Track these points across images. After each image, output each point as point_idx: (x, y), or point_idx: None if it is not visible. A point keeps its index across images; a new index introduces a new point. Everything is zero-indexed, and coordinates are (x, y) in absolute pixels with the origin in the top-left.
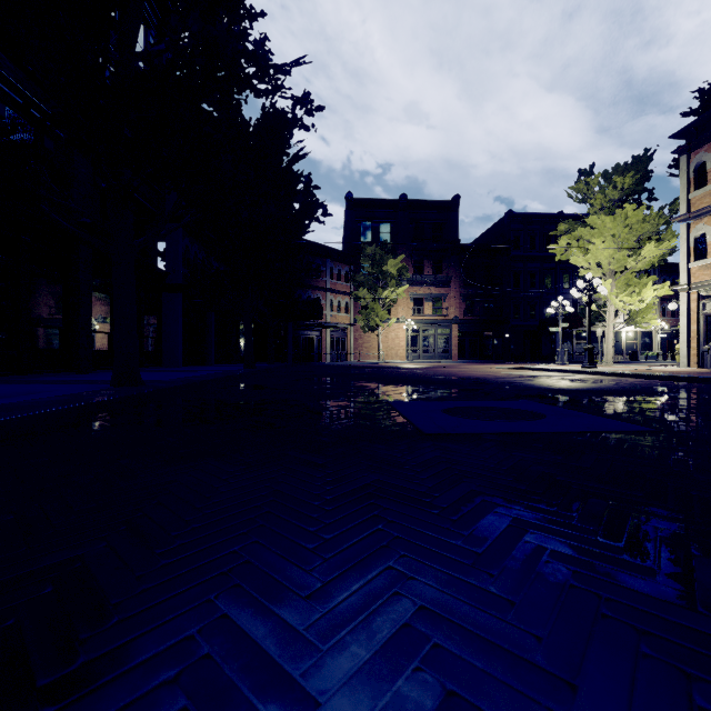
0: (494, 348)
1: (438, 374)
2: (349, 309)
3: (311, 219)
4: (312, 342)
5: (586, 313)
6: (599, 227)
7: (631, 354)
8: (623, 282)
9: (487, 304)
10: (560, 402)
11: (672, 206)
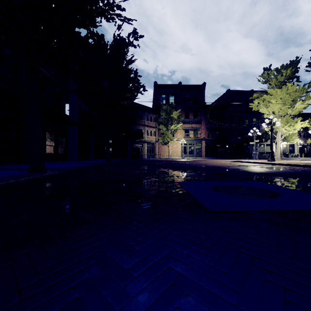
0: (221, 152)
1: (198, 164)
2: (155, 134)
3: (138, 92)
4: (138, 149)
5: (264, 136)
6: (274, 94)
7: (285, 155)
8: (285, 121)
9: (218, 132)
10: (277, 182)
11: (310, 84)
